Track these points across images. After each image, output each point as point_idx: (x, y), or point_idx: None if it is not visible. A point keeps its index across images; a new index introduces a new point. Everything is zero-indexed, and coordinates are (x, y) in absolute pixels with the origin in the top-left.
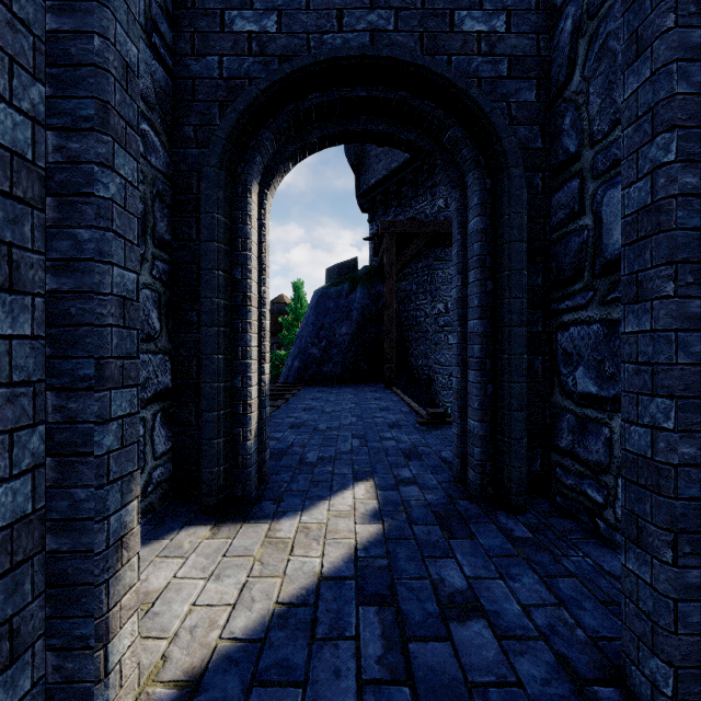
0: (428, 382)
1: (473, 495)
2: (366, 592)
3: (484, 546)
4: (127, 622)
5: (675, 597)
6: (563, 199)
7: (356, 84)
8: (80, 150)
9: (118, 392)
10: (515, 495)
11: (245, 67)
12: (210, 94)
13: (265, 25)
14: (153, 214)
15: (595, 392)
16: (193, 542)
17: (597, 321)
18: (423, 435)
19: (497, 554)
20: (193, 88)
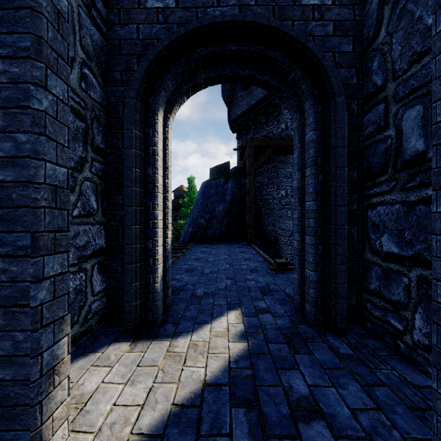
0: (275, 241)
1: (309, 321)
2: (237, 396)
3: (319, 360)
4: (59, 429)
5: None
6: (372, 118)
7: (229, 41)
8: (19, 73)
9: (51, 257)
10: (339, 323)
11: (154, 31)
12: (131, 50)
13: (168, 3)
14: (92, 130)
15: (397, 252)
16: (117, 355)
17: (398, 202)
18: (273, 277)
19: (329, 367)
20: (119, 46)
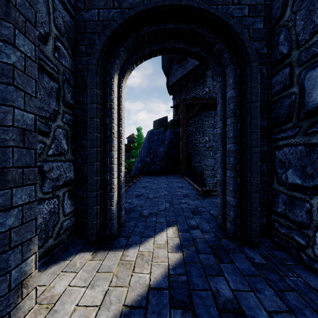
0: (201, 174)
1: (230, 236)
2: (175, 298)
3: (239, 268)
4: None
5: None
6: (279, 79)
7: (168, 21)
8: None
9: (19, 189)
10: (253, 238)
11: (111, 14)
12: (93, 29)
13: None
14: (63, 89)
15: (300, 183)
16: (81, 262)
17: (301, 144)
18: (200, 201)
19: (247, 274)
20: (84, 26)
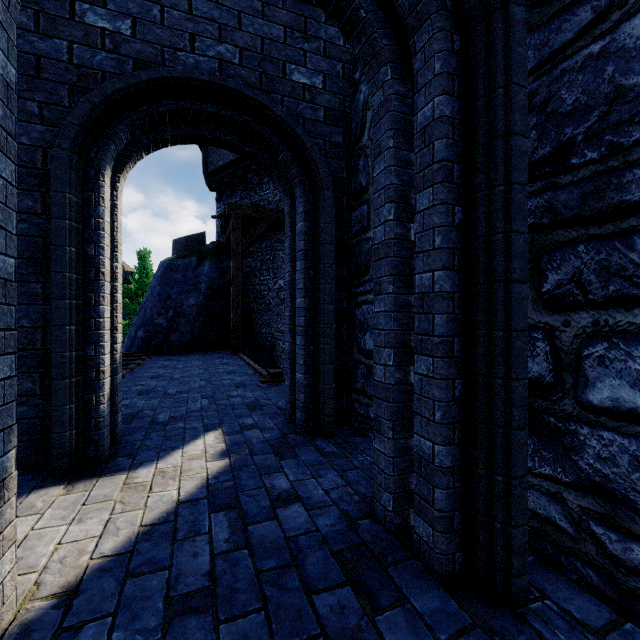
0: (271, 348)
1: (300, 430)
2: (216, 504)
3: (304, 461)
4: (8, 551)
5: (393, 456)
6: (359, 217)
7: (207, 101)
8: None
9: (1, 358)
10: (327, 425)
11: (98, 59)
12: (59, 76)
13: (119, 27)
14: None
15: None
16: (47, 501)
17: None
18: (264, 391)
19: (313, 464)
20: (37, 65)
